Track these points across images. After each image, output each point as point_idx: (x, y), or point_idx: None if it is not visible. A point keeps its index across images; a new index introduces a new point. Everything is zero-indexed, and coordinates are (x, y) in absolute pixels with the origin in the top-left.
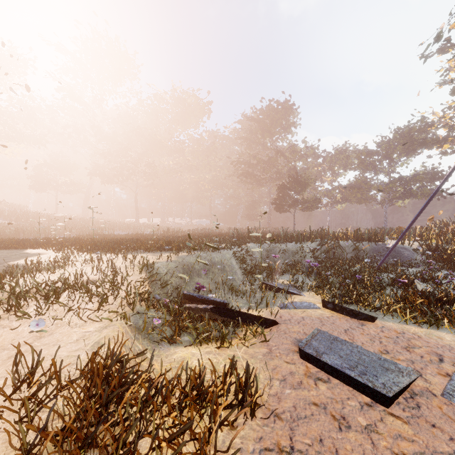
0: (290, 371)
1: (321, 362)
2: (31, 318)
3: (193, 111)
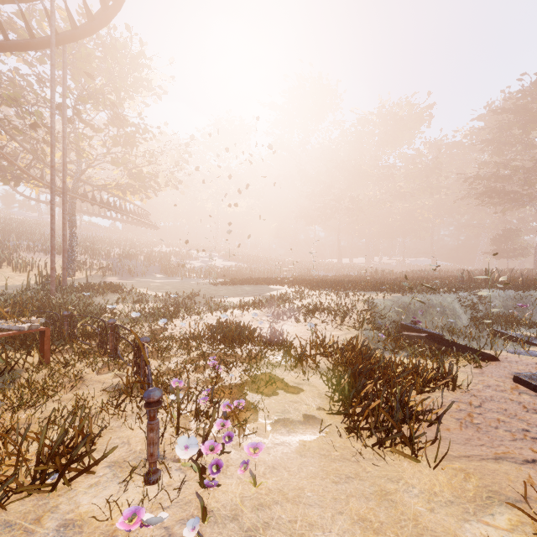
0: (497, 385)
1: (532, 385)
2: (302, 324)
3: (407, 125)
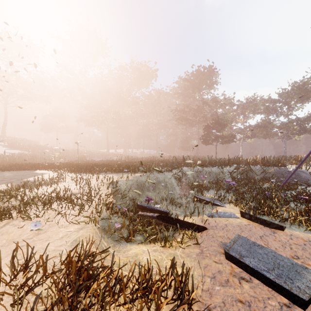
0: (218, 270)
1: (243, 264)
2: (33, 220)
3: (145, 76)
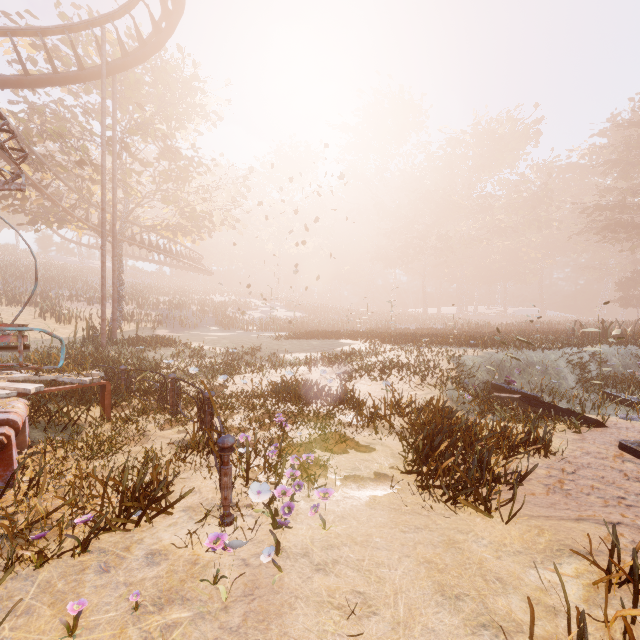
0: (598, 452)
1: (639, 452)
2: (377, 383)
3: (508, 145)
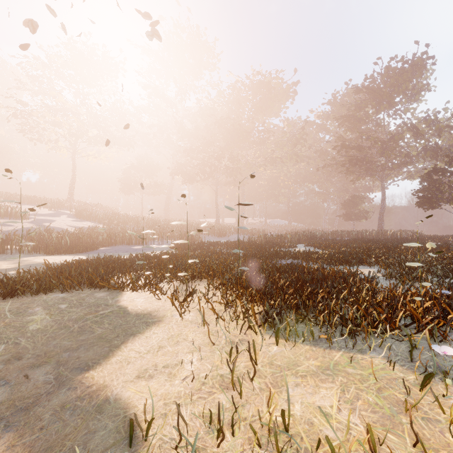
0: None
1: None
2: None
3: (277, 95)
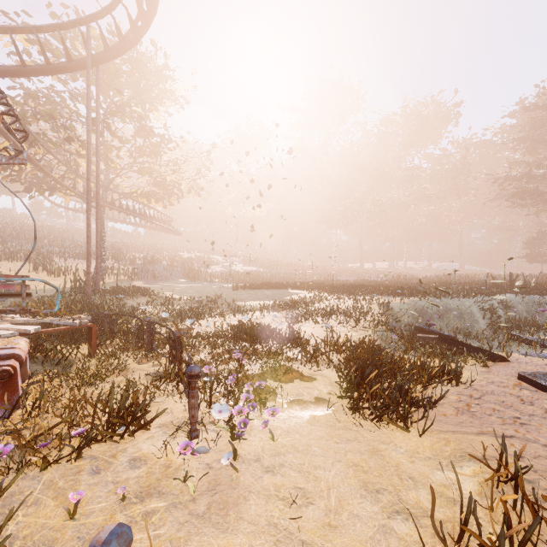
0: (501, 381)
1: (534, 382)
2: (319, 325)
3: (432, 124)
